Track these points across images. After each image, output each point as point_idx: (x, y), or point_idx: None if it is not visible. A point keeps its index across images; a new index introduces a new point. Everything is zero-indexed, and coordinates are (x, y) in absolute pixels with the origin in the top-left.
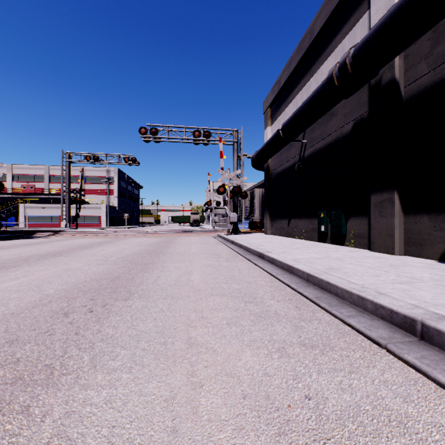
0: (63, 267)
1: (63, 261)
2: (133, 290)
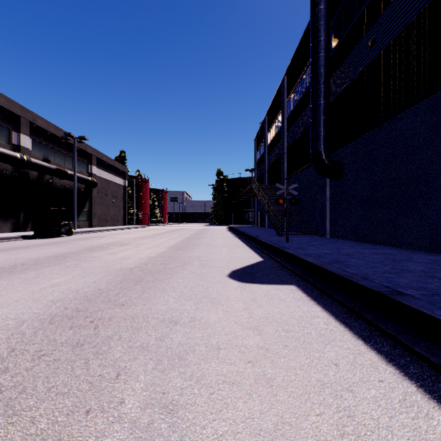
0: (17, 255)
1: (4, 261)
2: (11, 247)
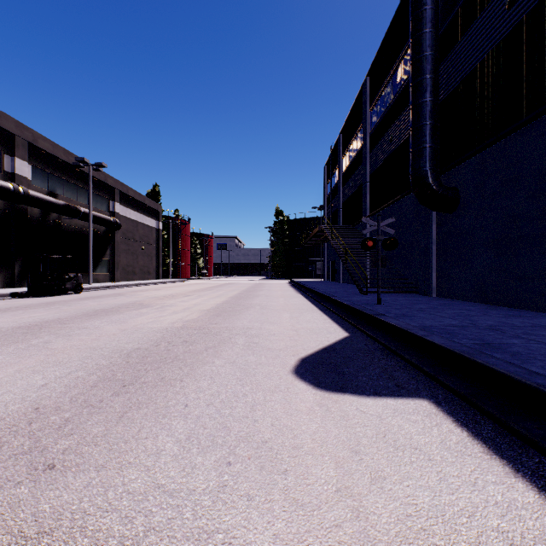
0: None
1: None
2: None
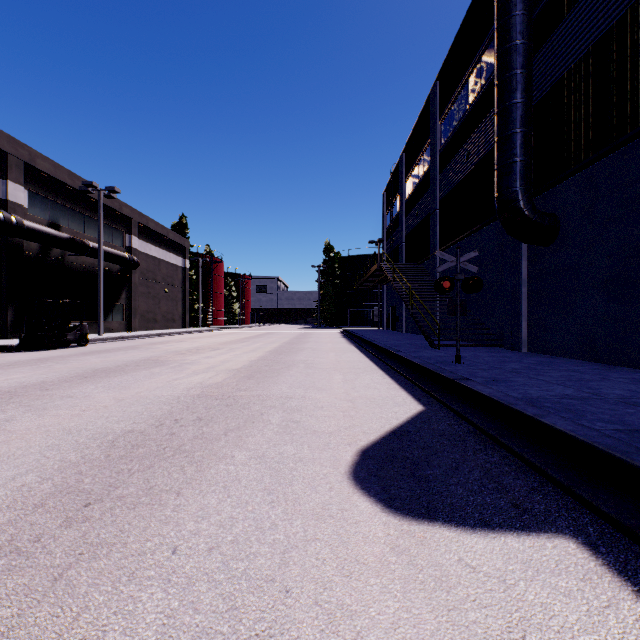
0: None
1: None
2: None
